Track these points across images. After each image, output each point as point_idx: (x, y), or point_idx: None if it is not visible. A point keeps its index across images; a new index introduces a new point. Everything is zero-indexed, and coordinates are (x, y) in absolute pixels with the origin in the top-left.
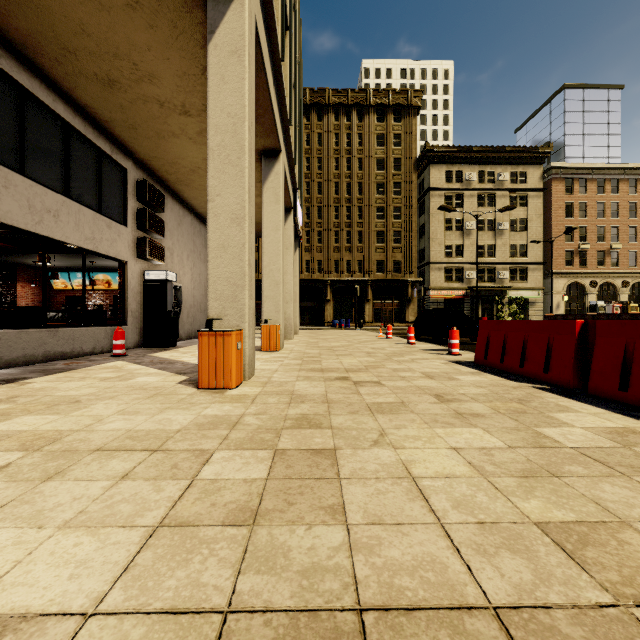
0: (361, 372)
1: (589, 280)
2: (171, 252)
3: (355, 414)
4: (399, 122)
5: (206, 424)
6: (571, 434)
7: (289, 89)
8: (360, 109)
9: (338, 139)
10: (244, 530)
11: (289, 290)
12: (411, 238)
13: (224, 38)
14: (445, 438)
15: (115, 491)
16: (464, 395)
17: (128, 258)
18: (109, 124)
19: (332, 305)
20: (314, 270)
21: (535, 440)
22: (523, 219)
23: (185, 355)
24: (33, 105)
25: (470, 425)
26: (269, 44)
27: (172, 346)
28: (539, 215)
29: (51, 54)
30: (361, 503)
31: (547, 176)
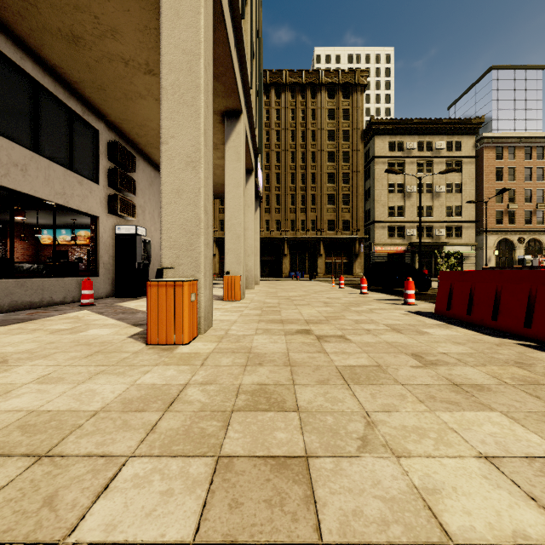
0: (322, 324)
1: (517, 237)
2: (143, 210)
3: (325, 384)
4: (347, 98)
5: (135, 401)
6: None
7: (250, 54)
8: (313, 87)
9: (294, 114)
10: None
11: (250, 244)
12: (358, 200)
13: None
14: (461, 433)
15: None
16: (447, 355)
17: (100, 213)
18: (79, 85)
19: (289, 259)
20: (273, 229)
21: None
22: (458, 183)
23: None
24: None
25: (482, 406)
26: None
27: (142, 295)
28: (472, 179)
29: (13, 7)
30: None
31: (479, 145)
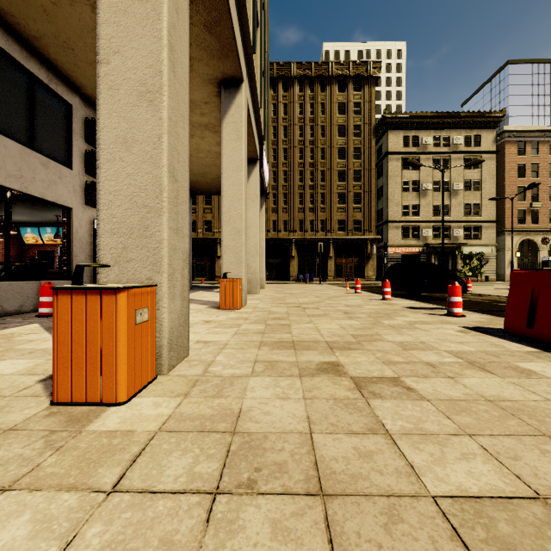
0: (354, 351)
1: (541, 237)
2: None
3: None
4: (359, 92)
5: None
6: None
7: (252, 12)
8: (323, 80)
9: (302, 108)
10: None
11: (255, 243)
12: (370, 199)
13: None
14: None
15: None
16: None
17: (73, 204)
18: (40, 42)
19: (297, 261)
20: (280, 229)
21: None
22: (477, 180)
23: None
24: None
25: None
26: None
27: None
28: (492, 176)
29: None
30: None
31: (500, 139)
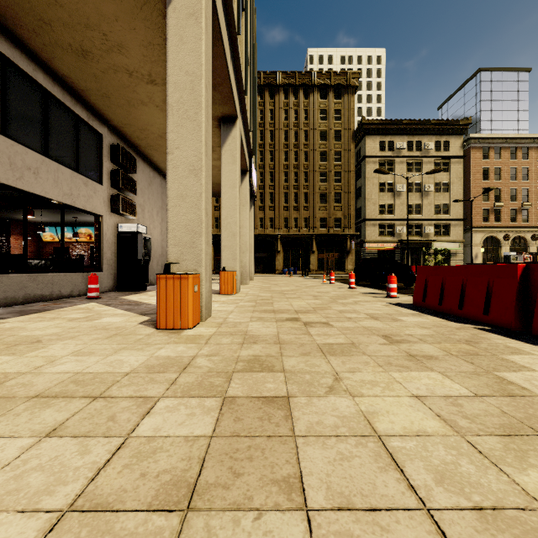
0: (310, 313)
1: (503, 234)
2: (142, 208)
3: (307, 356)
4: (339, 99)
5: (156, 366)
6: (536, 379)
7: (245, 63)
8: (306, 89)
9: (287, 114)
10: (174, 519)
11: (245, 242)
12: (350, 198)
13: (182, 1)
14: (404, 384)
15: (33, 453)
16: (411, 336)
17: (103, 212)
18: (85, 93)
19: (282, 256)
20: (267, 226)
21: (501, 387)
22: (446, 182)
23: (152, 298)
24: (14, 73)
25: (426, 368)
26: (226, 17)
27: (142, 290)
28: (460, 178)
29: (29, 25)
30: (322, 474)
31: (467, 145)
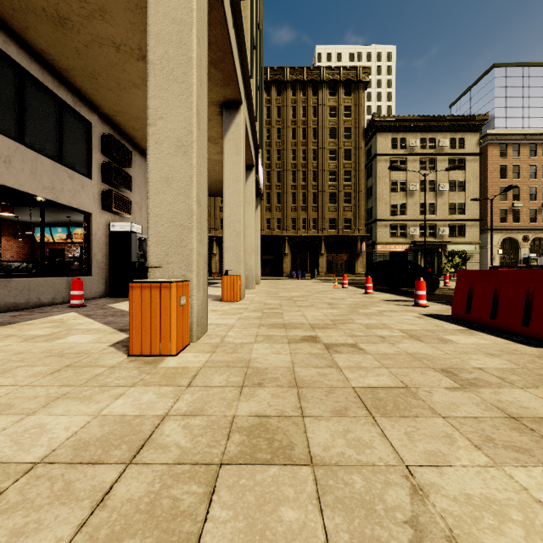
0: (330, 329)
1: (522, 235)
2: (139, 206)
3: (344, 417)
4: (349, 96)
5: (92, 445)
6: None
7: (250, 42)
8: (314, 85)
9: (295, 111)
10: None
11: (251, 243)
12: (360, 198)
13: None
14: None
15: None
16: (484, 371)
17: (93, 210)
18: (69, 73)
19: (290, 258)
20: (274, 227)
21: None
22: (461, 181)
23: None
24: None
25: None
26: None
27: None
28: (476, 177)
29: None
30: None
31: (483, 142)
